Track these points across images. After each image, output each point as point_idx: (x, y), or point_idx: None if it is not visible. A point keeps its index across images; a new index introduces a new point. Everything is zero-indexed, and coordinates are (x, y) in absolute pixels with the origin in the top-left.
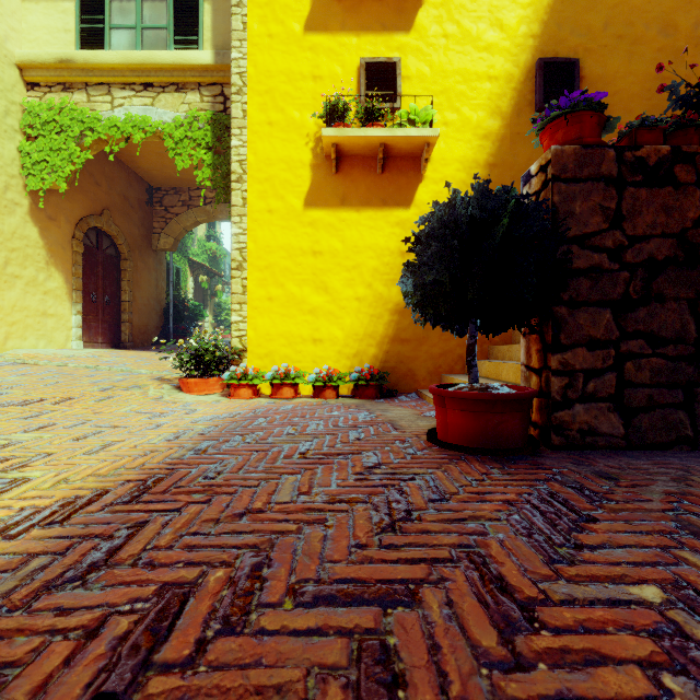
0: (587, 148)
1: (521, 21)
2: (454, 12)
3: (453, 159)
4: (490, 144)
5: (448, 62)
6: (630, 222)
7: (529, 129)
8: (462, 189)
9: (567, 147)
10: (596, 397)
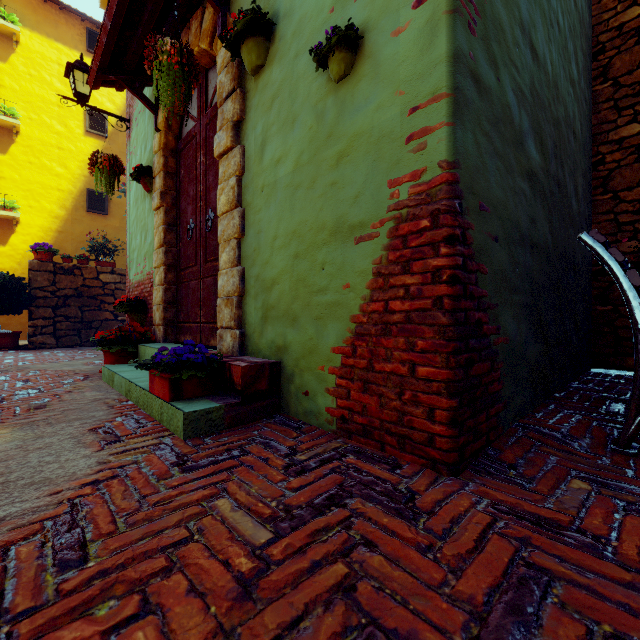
0: (43, 262)
1: (78, 167)
2: (36, 152)
3: (36, 225)
4: (59, 222)
5: (33, 176)
6: (59, 284)
7: (83, 218)
8: (41, 241)
9: (35, 261)
10: (46, 333)
